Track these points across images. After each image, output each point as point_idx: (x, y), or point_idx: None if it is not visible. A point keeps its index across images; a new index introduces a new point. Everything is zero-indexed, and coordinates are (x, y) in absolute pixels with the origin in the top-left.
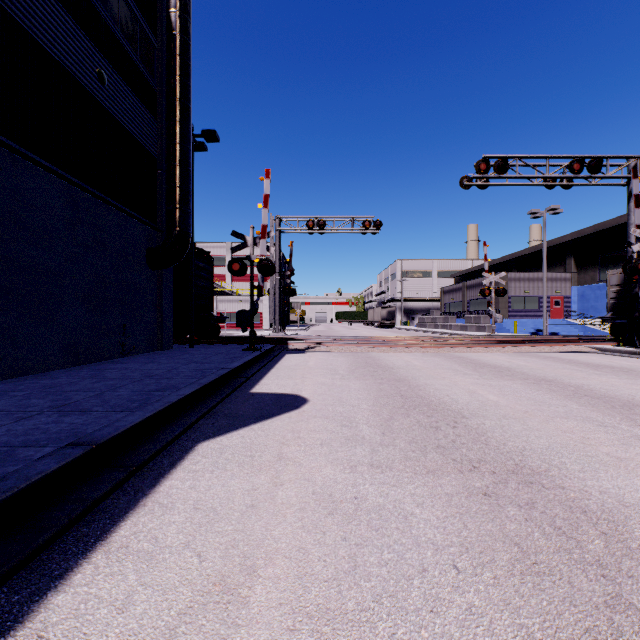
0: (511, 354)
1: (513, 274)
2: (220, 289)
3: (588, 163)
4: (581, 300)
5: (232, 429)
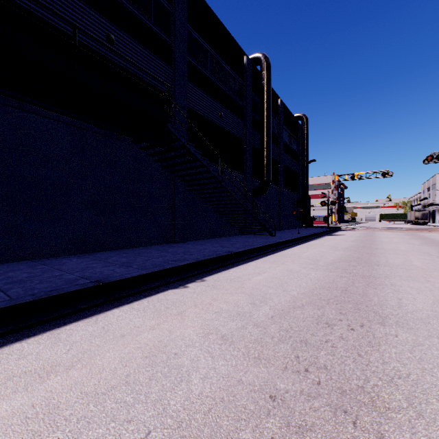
0: None
1: None
2: None
3: None
4: None
5: (330, 235)
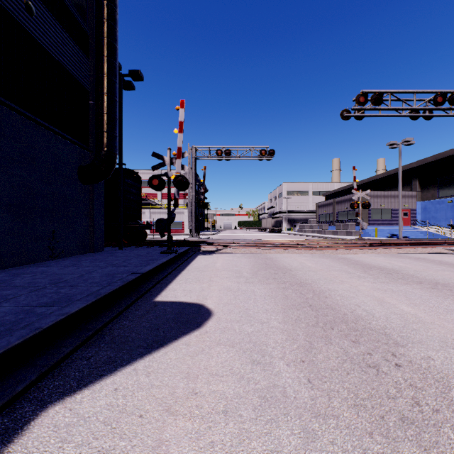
0: (385, 255)
1: (372, 192)
2: (153, 204)
3: (449, 96)
4: (424, 212)
5: (108, 371)
